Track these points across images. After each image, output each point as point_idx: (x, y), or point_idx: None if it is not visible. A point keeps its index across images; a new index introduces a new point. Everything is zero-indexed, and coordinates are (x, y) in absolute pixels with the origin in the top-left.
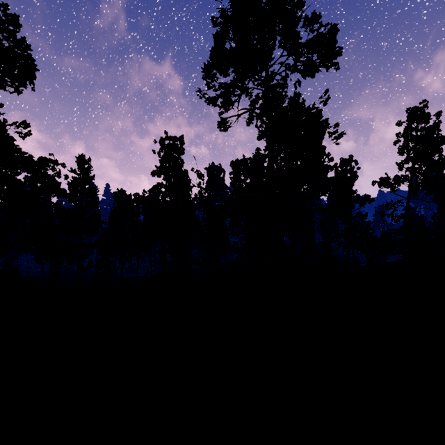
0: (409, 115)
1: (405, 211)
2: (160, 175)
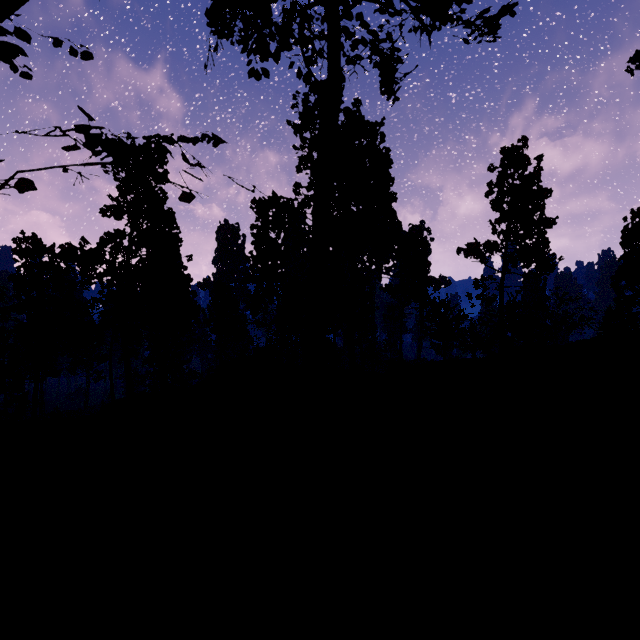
0: (505, 157)
1: (499, 289)
2: (120, 214)
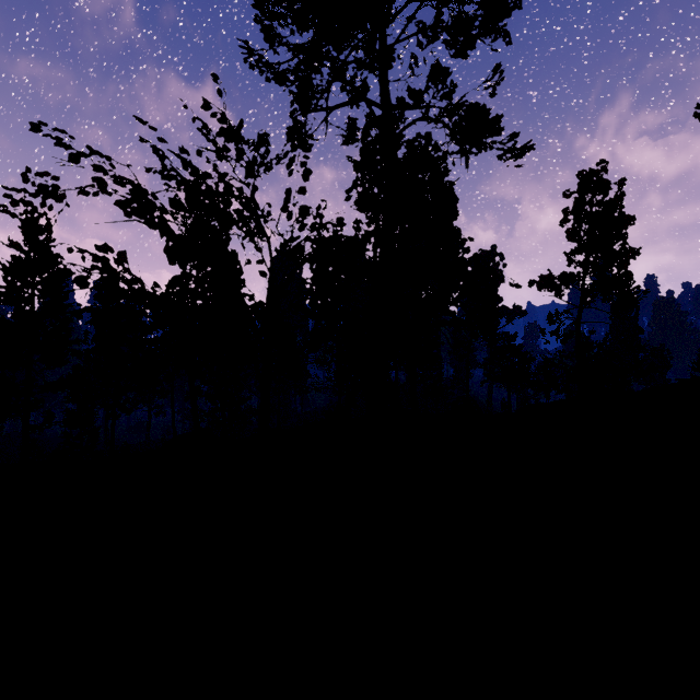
0: (582, 181)
1: (575, 325)
2: None
